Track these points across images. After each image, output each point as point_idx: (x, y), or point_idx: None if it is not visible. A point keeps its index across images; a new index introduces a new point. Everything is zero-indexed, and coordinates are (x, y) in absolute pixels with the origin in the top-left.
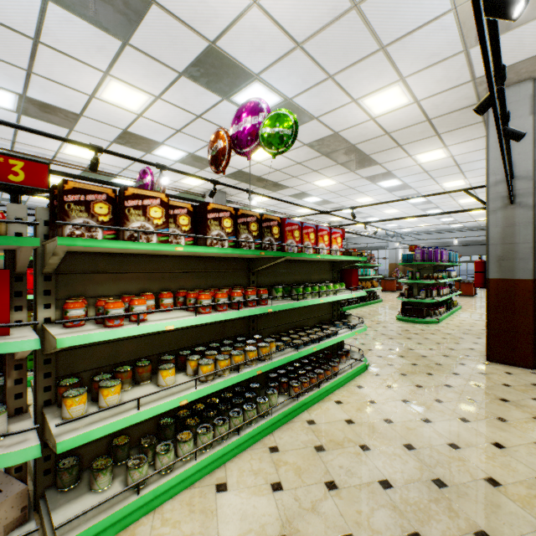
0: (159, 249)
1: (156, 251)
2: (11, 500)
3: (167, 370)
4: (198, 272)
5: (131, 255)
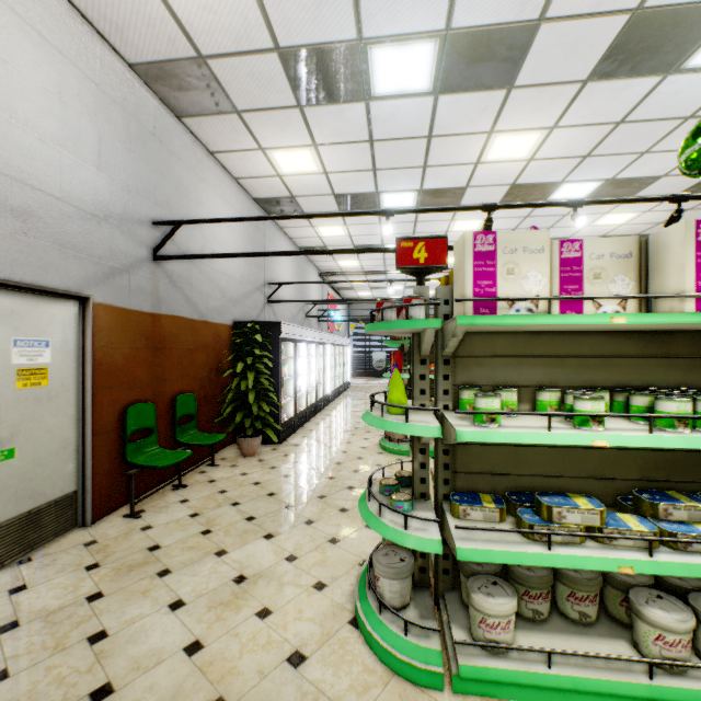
0: None
1: None
2: None
3: None
4: None
5: None
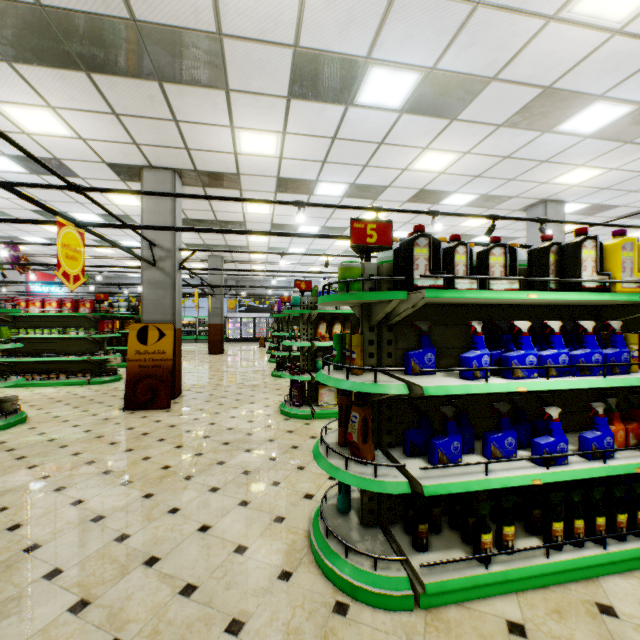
0: None
1: None
2: None
3: None
4: None
5: None
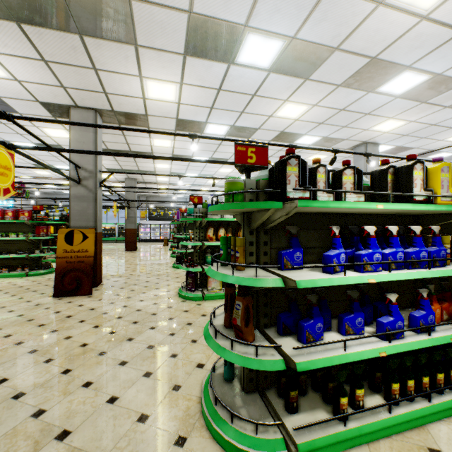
0: None
1: None
2: None
3: None
4: None
5: None
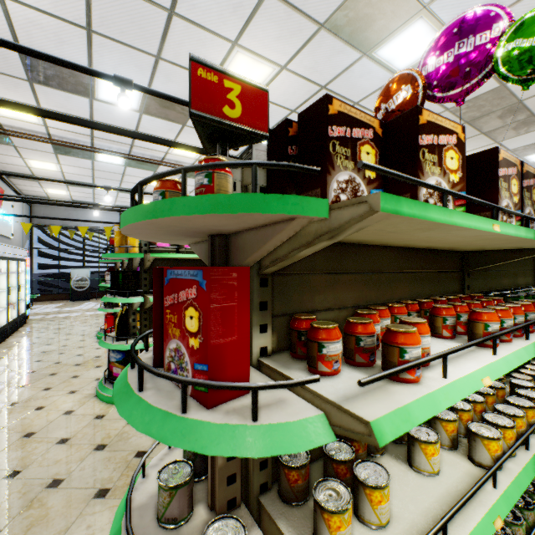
0: (478, 228)
1: (434, 235)
2: None
3: (432, 444)
4: (414, 272)
5: (348, 246)
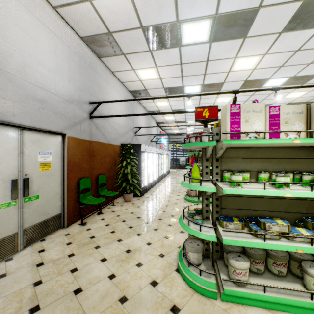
0: None
1: None
2: (194, 192)
3: None
4: None
5: None
